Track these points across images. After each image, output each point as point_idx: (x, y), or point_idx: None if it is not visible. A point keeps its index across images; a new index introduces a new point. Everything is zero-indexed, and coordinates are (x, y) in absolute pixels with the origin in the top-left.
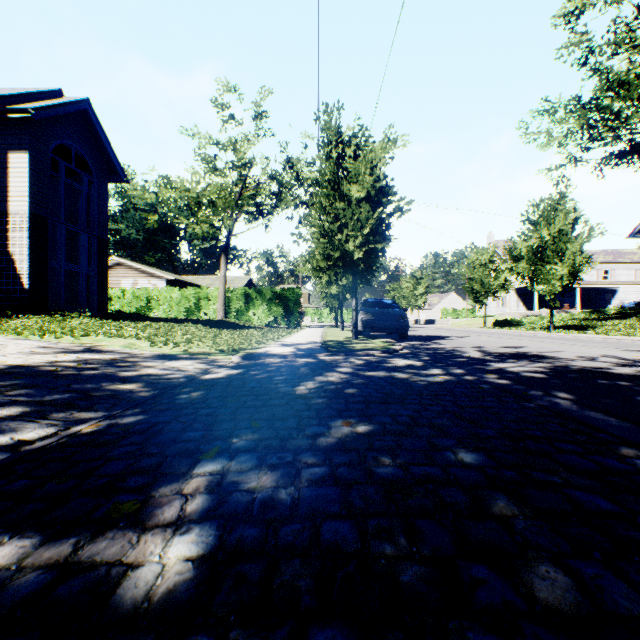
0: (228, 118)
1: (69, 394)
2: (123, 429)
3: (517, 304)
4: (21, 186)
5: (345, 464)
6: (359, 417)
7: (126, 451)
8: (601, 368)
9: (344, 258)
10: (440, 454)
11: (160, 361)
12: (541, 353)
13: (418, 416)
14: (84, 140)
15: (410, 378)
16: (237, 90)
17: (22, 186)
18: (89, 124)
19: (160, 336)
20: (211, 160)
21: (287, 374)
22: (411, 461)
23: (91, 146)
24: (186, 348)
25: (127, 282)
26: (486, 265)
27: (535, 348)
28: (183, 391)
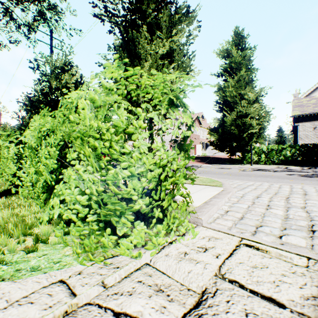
0: None
1: None
2: None
3: None
4: None
5: None
6: None
7: None
8: None
9: None
10: None
11: None
12: None
13: None
14: None
15: None
16: None
17: None
18: None
19: None
20: None
21: None
22: None
23: None
24: None
25: None
26: None
27: None
28: None
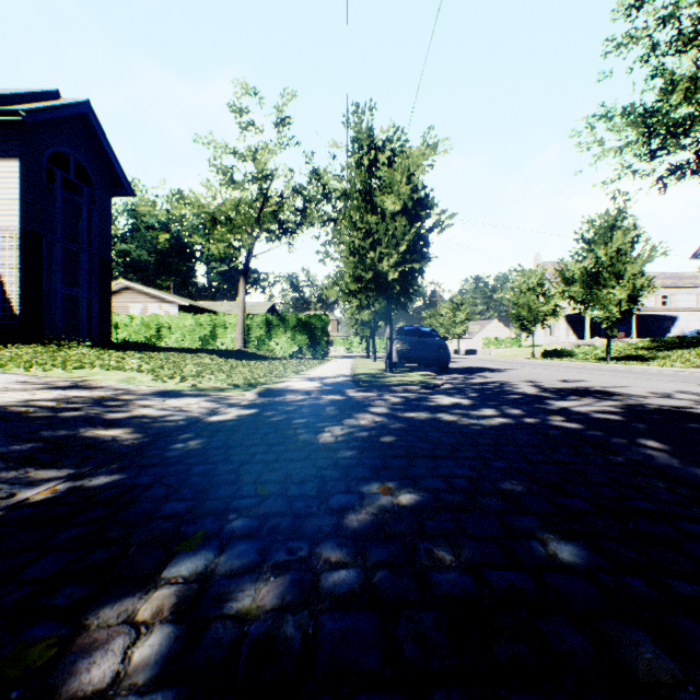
0: (247, 124)
1: (32, 444)
2: (85, 496)
3: (567, 332)
4: (11, 198)
5: (385, 564)
6: (401, 479)
7: (76, 535)
8: (683, 407)
9: (377, 279)
10: (523, 545)
11: (160, 399)
12: (605, 388)
13: (479, 478)
14: (84, 148)
15: (459, 421)
16: (257, 93)
17: (12, 198)
18: (90, 130)
19: (166, 368)
20: (228, 171)
21: (309, 416)
22: (483, 559)
23: (92, 155)
24: (195, 382)
25: (136, 308)
26: (534, 289)
27: (596, 382)
28: (179, 438)
